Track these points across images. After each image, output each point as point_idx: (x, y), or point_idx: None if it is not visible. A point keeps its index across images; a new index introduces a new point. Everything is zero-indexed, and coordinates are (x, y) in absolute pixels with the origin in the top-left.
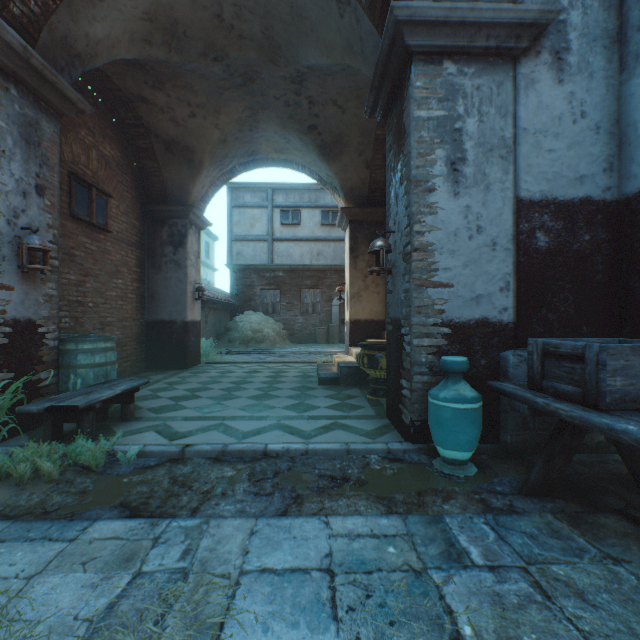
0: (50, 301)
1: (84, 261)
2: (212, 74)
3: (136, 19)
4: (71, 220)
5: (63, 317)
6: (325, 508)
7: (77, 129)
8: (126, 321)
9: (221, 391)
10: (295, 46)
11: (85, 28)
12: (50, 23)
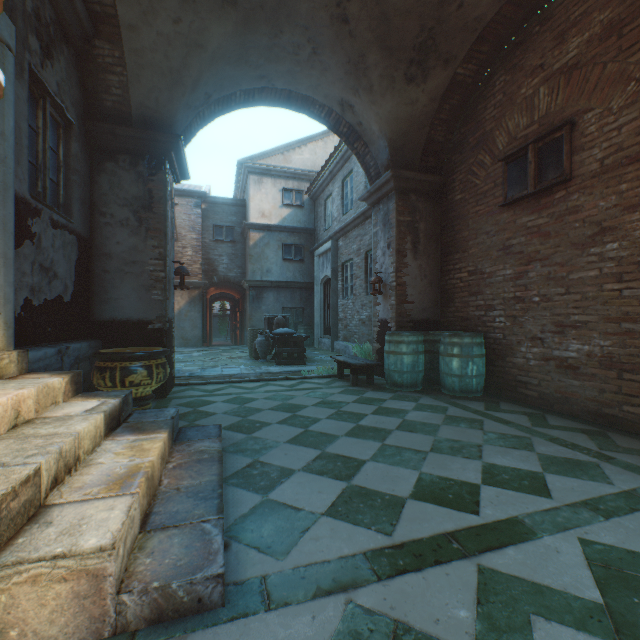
0: (392, 308)
1: (524, 247)
2: (367, 0)
3: (362, 101)
4: (506, 210)
5: (497, 316)
6: (223, 375)
7: (514, 98)
8: (636, 321)
9: (353, 410)
10: (249, 29)
11: (376, 138)
12: (376, 159)
